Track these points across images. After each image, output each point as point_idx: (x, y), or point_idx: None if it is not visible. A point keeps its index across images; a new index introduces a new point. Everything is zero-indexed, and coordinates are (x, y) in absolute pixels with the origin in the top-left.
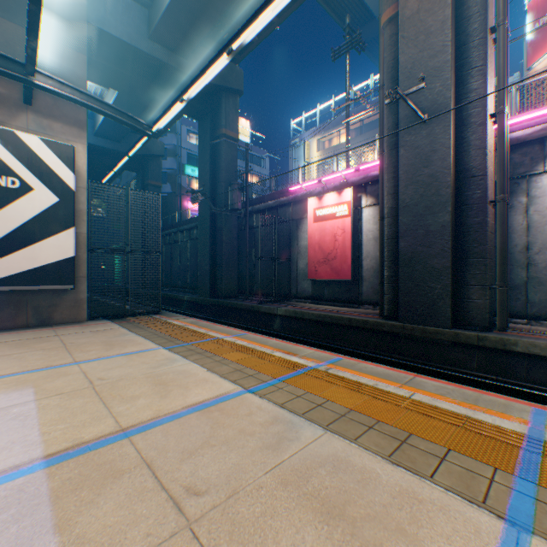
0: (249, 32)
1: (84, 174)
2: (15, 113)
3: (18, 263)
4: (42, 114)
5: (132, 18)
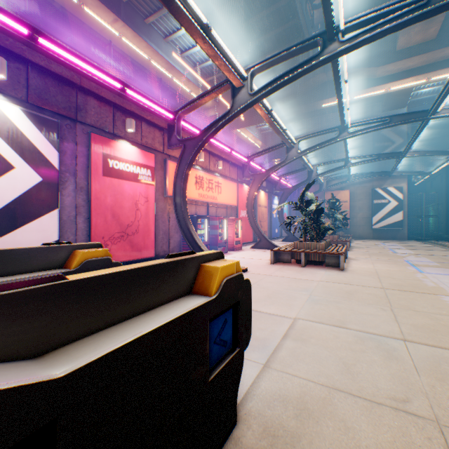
0: None
1: (404, 192)
2: (385, 181)
3: (386, 222)
4: (391, 178)
5: None
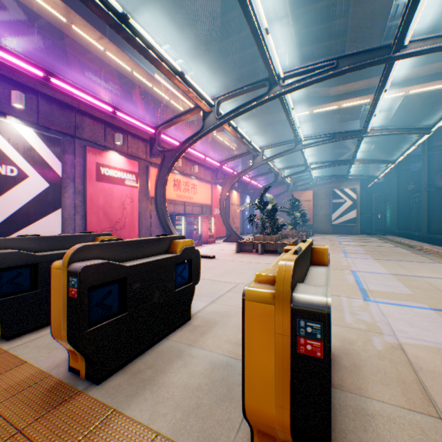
0: (389, 168)
1: (358, 193)
2: (342, 183)
3: (343, 219)
4: (348, 181)
5: (377, 123)
